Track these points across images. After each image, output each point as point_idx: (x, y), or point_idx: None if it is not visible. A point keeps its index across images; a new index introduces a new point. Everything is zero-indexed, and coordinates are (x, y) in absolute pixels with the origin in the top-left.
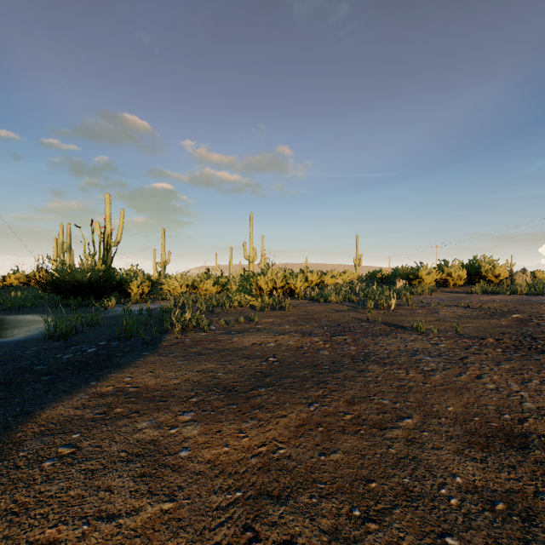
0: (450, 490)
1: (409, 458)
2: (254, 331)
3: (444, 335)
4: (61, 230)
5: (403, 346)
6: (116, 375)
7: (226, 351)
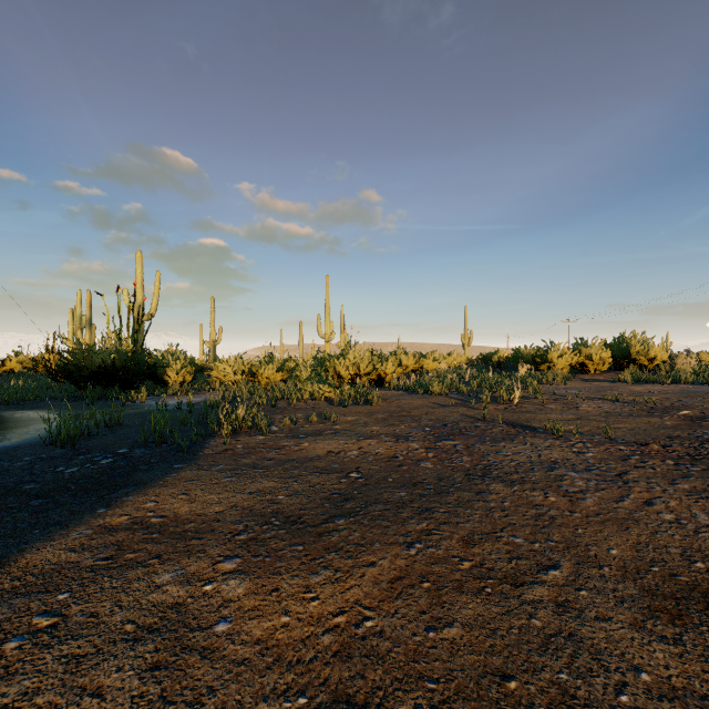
0: (634, 696)
1: (563, 636)
2: (330, 434)
3: (589, 439)
4: (79, 299)
5: (535, 455)
6: (135, 499)
7: (291, 462)
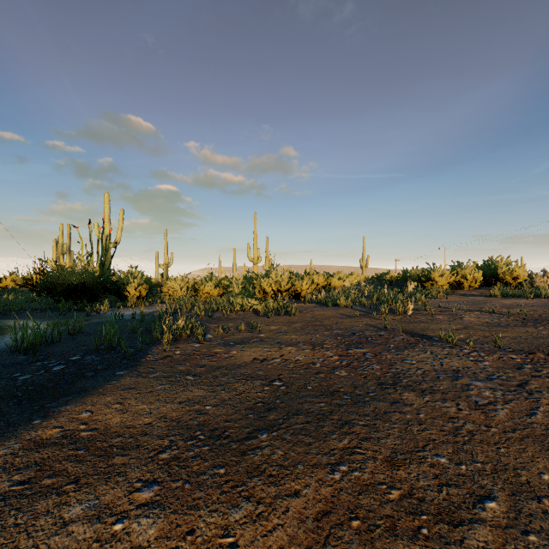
0: None
1: None
2: (256, 342)
3: (481, 348)
4: (61, 231)
5: (438, 364)
6: (72, 409)
7: (220, 369)
